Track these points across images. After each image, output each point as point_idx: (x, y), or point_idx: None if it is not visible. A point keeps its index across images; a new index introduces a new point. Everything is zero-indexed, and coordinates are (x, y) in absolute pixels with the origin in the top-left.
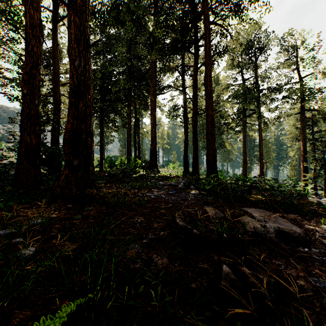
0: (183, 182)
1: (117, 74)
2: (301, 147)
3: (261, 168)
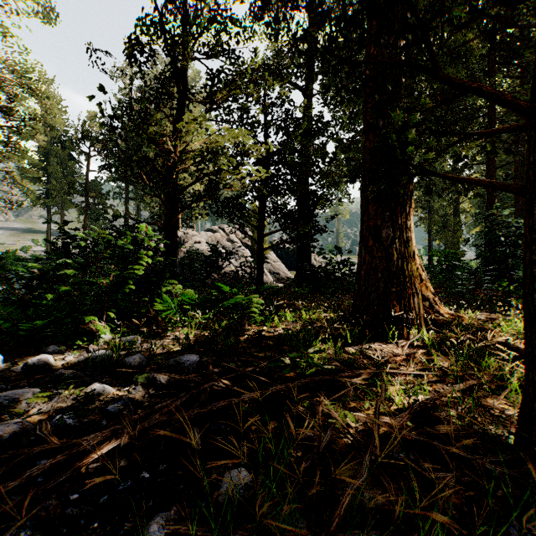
0: None
1: None
2: None
3: None
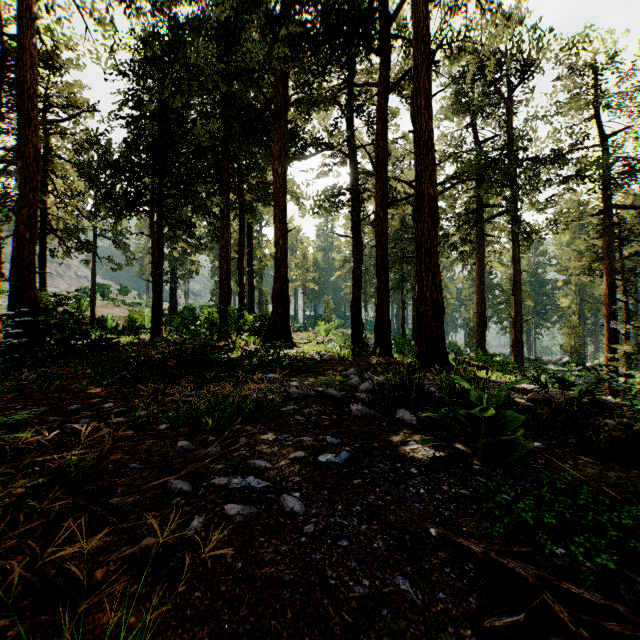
0: (365, 389)
1: (199, 116)
2: (603, 287)
3: (516, 332)
